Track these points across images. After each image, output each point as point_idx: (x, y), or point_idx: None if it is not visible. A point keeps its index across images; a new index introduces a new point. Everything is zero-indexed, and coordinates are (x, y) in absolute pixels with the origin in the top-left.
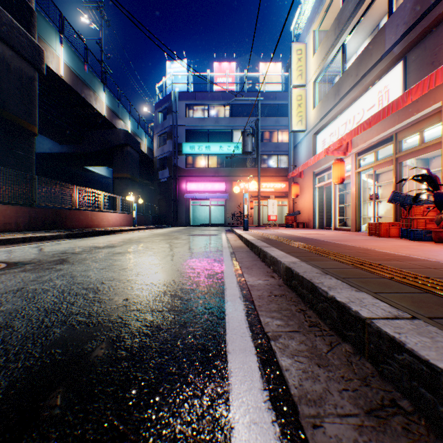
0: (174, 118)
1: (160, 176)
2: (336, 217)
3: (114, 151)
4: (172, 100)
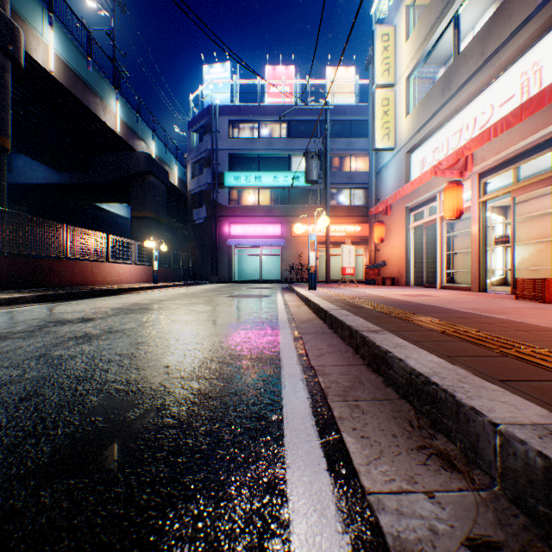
0: (213, 138)
1: (196, 217)
2: (443, 269)
3: (132, 182)
4: (210, 116)
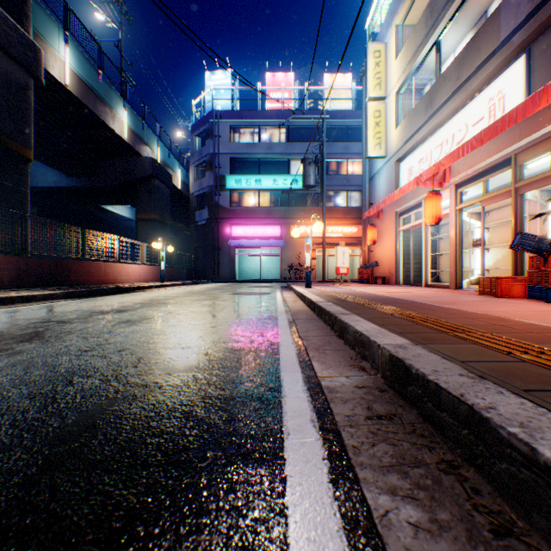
0: (215, 143)
1: (198, 218)
2: (427, 269)
3: (138, 186)
4: (212, 121)
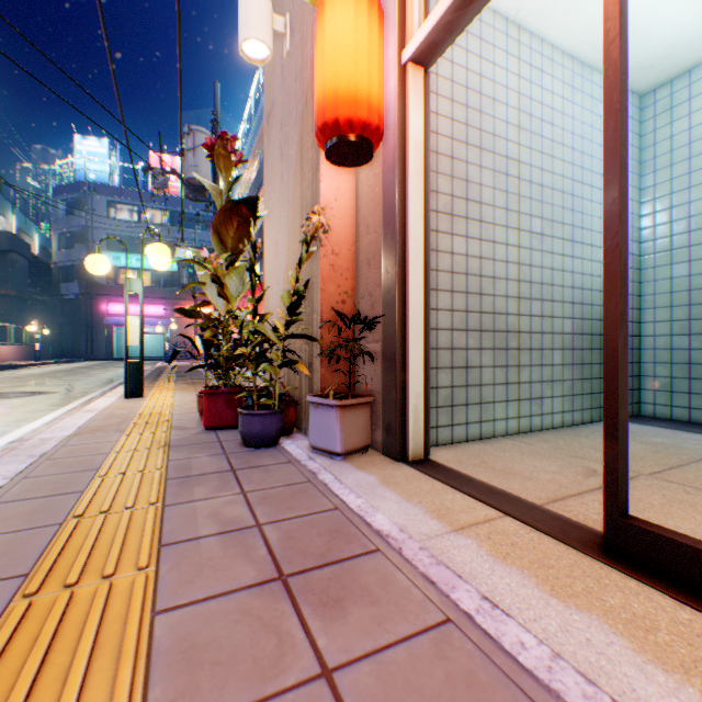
0: (88, 216)
1: (65, 291)
2: None
3: None
4: (85, 192)
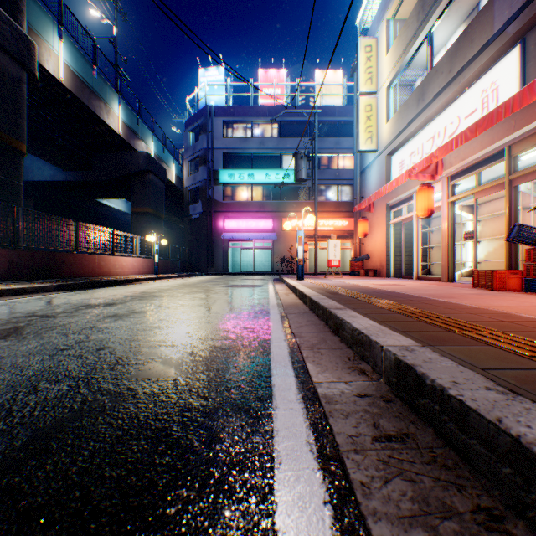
0: (208, 138)
1: (192, 212)
2: (418, 262)
3: (133, 180)
4: (205, 116)
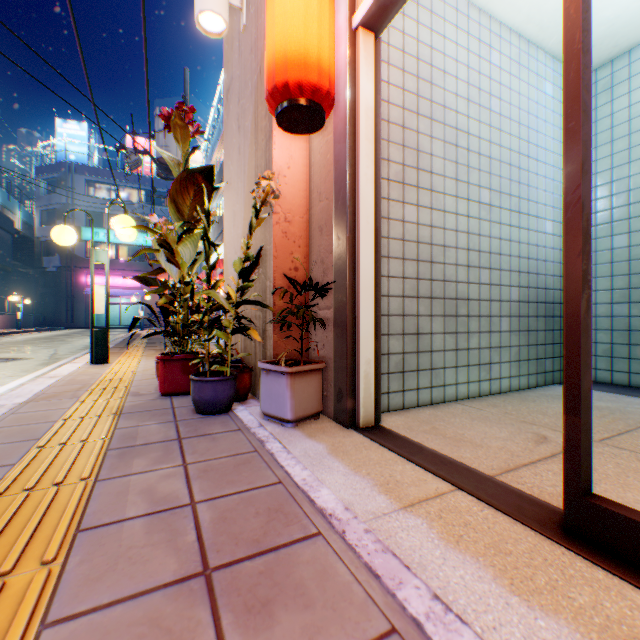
0: (69, 194)
1: (47, 264)
2: None
3: None
4: (65, 172)
